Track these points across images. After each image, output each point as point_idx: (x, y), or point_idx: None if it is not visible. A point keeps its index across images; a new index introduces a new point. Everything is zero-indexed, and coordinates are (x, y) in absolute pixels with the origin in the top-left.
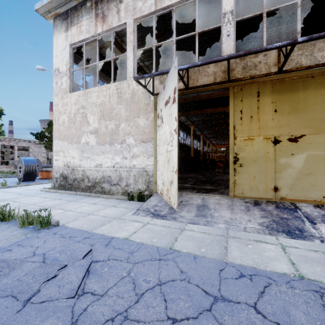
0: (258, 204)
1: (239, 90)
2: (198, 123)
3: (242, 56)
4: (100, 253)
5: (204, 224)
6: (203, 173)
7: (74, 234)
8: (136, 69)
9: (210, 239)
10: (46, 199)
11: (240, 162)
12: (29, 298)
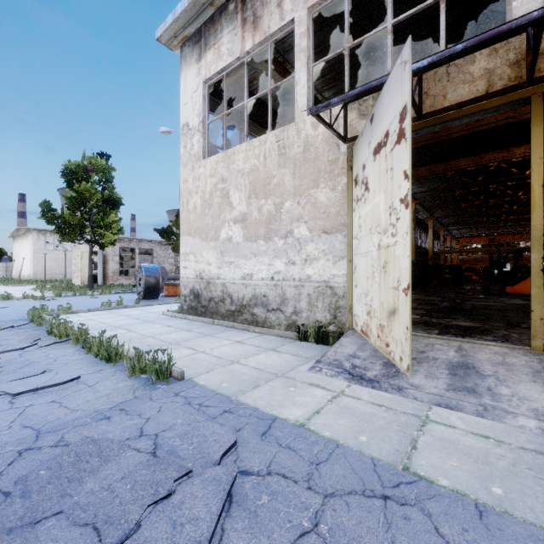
0: None
1: None
2: (424, 197)
3: None
4: (252, 452)
5: (477, 413)
6: (439, 292)
7: (206, 401)
8: (311, 99)
9: (508, 459)
10: (170, 330)
11: None
12: (120, 542)
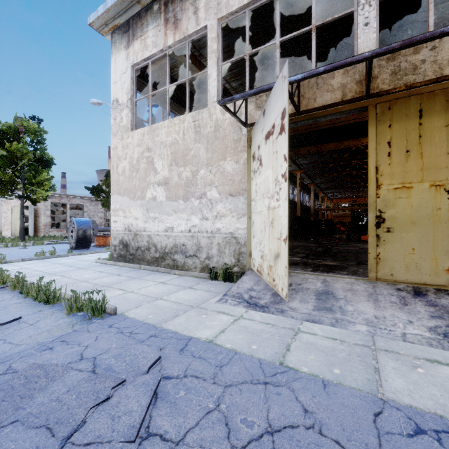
0: (421, 294)
1: (386, 109)
2: (307, 168)
3: (398, 50)
4: (172, 363)
5: (332, 324)
6: (317, 240)
7: (136, 329)
8: (221, 91)
9: (346, 351)
10: (102, 275)
11: (387, 225)
12: (70, 434)
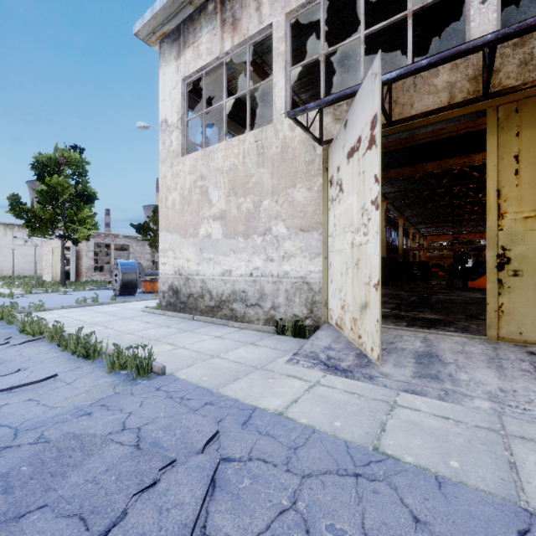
0: None
1: (512, 112)
2: (395, 197)
3: (534, 27)
4: (233, 440)
5: (439, 397)
6: (408, 287)
7: (188, 394)
8: (289, 102)
9: (465, 436)
10: (148, 326)
11: (514, 267)
12: (107, 529)
